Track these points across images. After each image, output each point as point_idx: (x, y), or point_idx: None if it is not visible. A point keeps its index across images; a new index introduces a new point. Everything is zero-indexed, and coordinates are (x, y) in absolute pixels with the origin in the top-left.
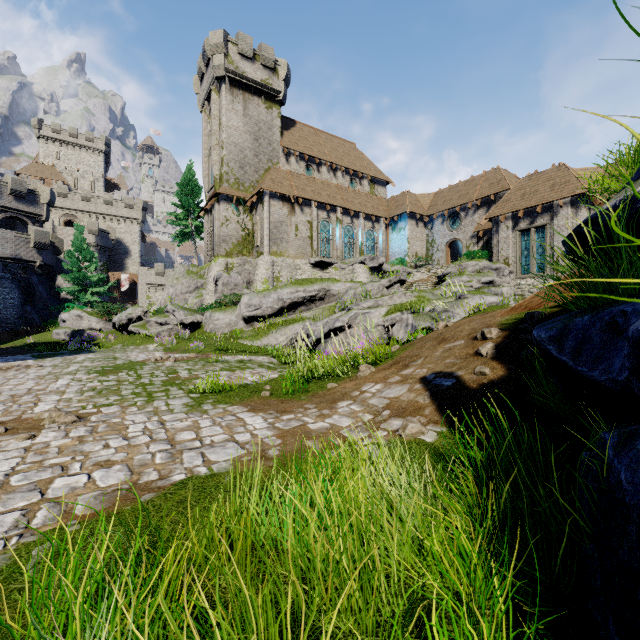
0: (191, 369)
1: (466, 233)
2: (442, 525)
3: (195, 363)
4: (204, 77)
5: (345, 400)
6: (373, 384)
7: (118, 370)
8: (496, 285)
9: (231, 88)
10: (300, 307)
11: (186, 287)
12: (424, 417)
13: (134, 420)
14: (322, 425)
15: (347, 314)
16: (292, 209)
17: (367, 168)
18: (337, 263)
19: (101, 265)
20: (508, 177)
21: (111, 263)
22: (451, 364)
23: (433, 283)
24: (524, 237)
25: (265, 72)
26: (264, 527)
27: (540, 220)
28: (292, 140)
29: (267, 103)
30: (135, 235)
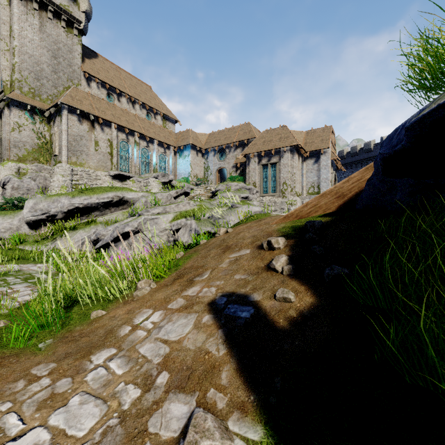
0: None
1: (229, 164)
2: None
3: None
4: None
5: (106, 347)
6: (150, 312)
7: None
8: (250, 200)
9: None
10: (94, 212)
11: None
12: (221, 392)
13: None
14: (34, 442)
15: (137, 219)
16: (92, 126)
17: (160, 107)
18: (134, 177)
19: None
20: (254, 130)
21: None
22: (243, 282)
23: (209, 197)
24: (264, 169)
25: None
26: None
27: (273, 159)
28: (93, 68)
29: (67, 27)
30: None
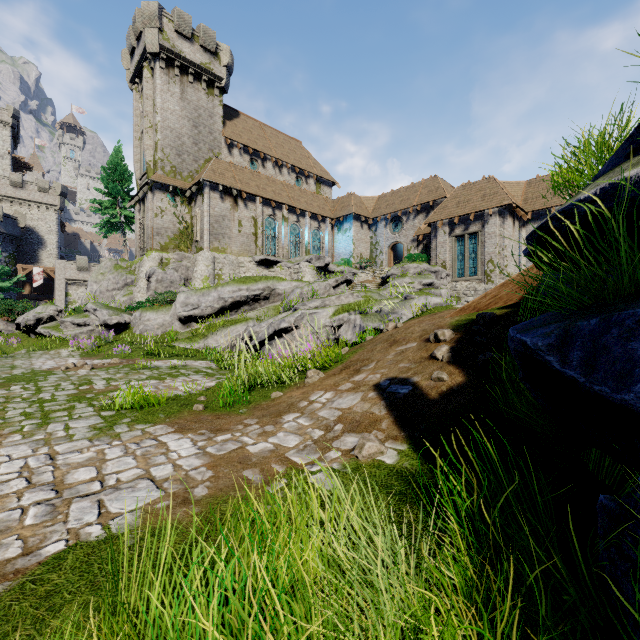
0: (110, 378)
1: (407, 237)
2: (437, 628)
3: (117, 371)
4: (135, 52)
5: (292, 412)
6: (323, 392)
7: (12, 382)
8: (435, 287)
9: (167, 67)
10: (243, 307)
11: (113, 283)
12: (381, 432)
13: (11, 455)
14: (264, 446)
15: (293, 314)
16: (235, 203)
17: (313, 167)
18: (283, 262)
19: (6, 256)
20: (445, 186)
21: (20, 254)
22: (406, 369)
23: (377, 284)
24: (459, 242)
25: (205, 55)
26: (171, 635)
27: (473, 227)
28: (235, 131)
29: (208, 89)
30: (51, 223)
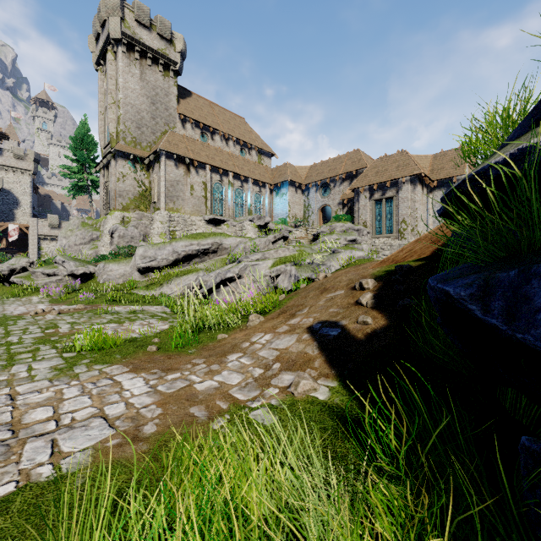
0: (74, 322)
1: (334, 200)
2: None
3: (81, 315)
4: (100, 37)
5: (235, 353)
6: (262, 334)
7: None
8: (358, 243)
9: (128, 51)
10: (194, 259)
11: (80, 239)
12: (314, 370)
13: None
14: (210, 384)
15: (238, 266)
16: (188, 170)
17: (255, 140)
18: (229, 221)
19: None
20: (365, 158)
21: None
22: (335, 313)
23: (309, 240)
24: (378, 205)
25: (162, 42)
26: None
27: (389, 193)
28: (188, 108)
29: (164, 71)
30: (26, 186)
